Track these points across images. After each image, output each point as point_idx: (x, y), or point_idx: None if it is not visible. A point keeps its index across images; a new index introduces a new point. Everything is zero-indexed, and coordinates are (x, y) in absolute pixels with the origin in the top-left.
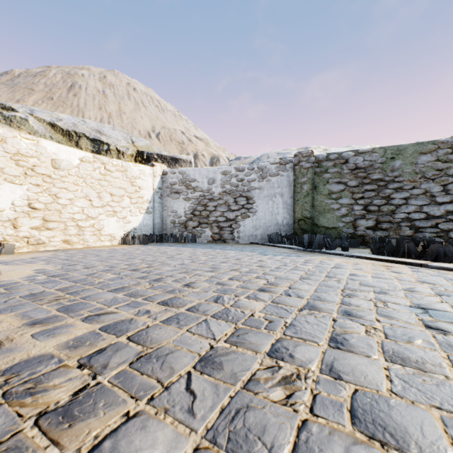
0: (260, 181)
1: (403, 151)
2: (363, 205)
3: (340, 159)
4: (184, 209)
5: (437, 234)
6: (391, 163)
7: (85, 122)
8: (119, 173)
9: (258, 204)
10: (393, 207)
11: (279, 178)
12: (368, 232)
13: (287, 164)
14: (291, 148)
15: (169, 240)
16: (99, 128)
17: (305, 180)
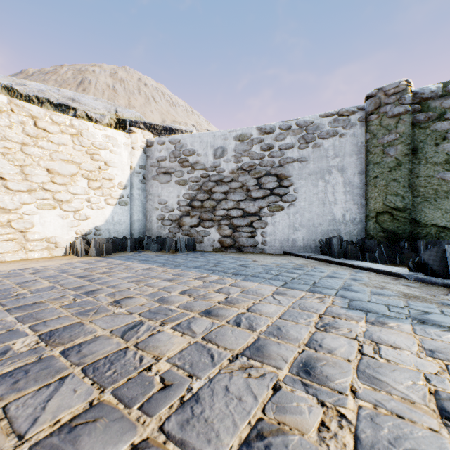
0: (302, 147)
1: None
2: None
3: None
4: (177, 197)
5: None
6: None
7: (58, 90)
8: (65, 136)
9: (298, 188)
10: None
11: (338, 140)
12: None
13: (352, 114)
14: None
15: (151, 247)
16: (75, 97)
17: (392, 139)
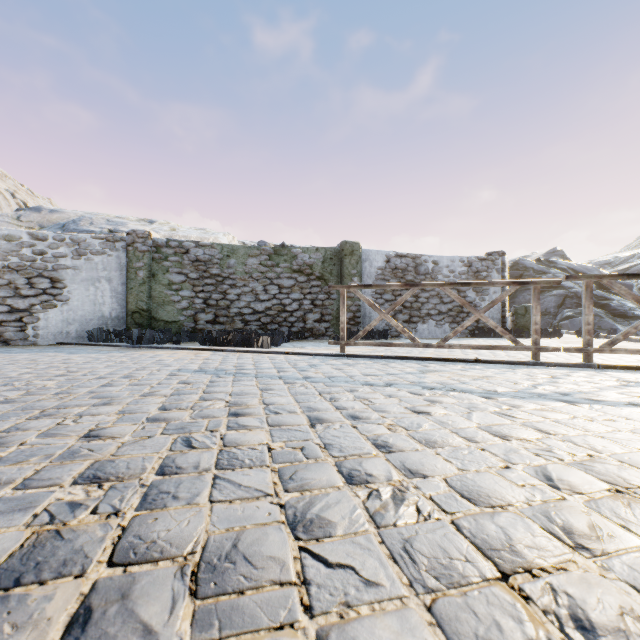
0: (76, 258)
1: (237, 251)
2: (204, 299)
3: (181, 248)
4: None
5: (260, 327)
6: (227, 260)
7: None
8: None
9: (73, 290)
10: (229, 302)
11: (107, 258)
12: (208, 326)
13: (117, 242)
14: (130, 217)
15: None
16: None
17: (141, 266)
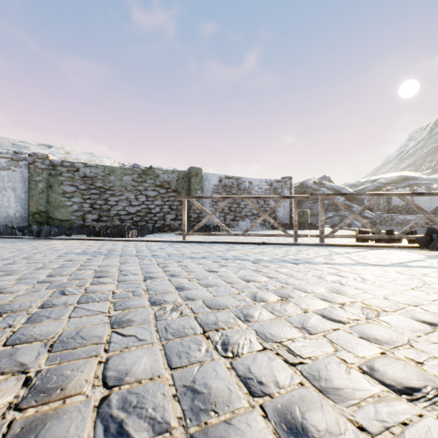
0: None
1: (115, 171)
2: (90, 204)
3: (73, 167)
4: None
5: (133, 224)
6: (108, 177)
7: None
8: None
9: None
10: (110, 206)
11: (12, 173)
12: (94, 223)
13: (20, 161)
14: (32, 142)
15: None
16: None
17: (41, 179)
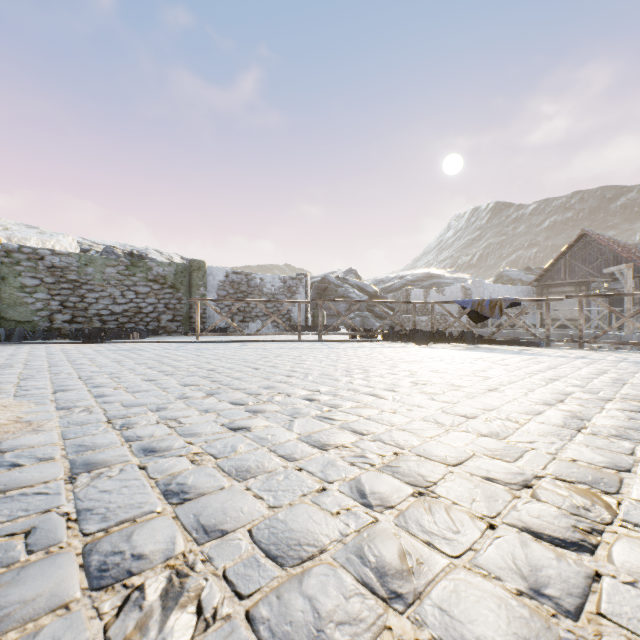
0: None
1: (95, 261)
2: (61, 301)
3: (36, 255)
4: None
5: (118, 326)
6: (86, 268)
7: None
8: None
9: None
10: (87, 305)
11: None
12: (66, 325)
13: None
14: None
15: None
16: None
17: None
